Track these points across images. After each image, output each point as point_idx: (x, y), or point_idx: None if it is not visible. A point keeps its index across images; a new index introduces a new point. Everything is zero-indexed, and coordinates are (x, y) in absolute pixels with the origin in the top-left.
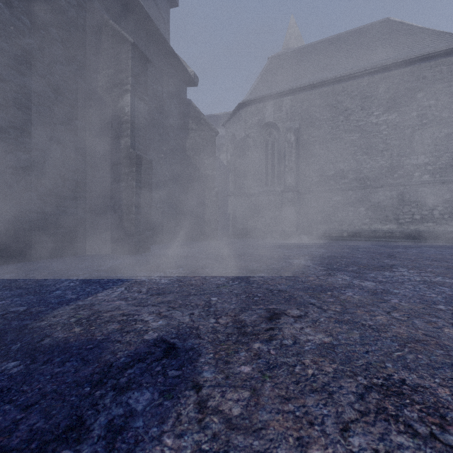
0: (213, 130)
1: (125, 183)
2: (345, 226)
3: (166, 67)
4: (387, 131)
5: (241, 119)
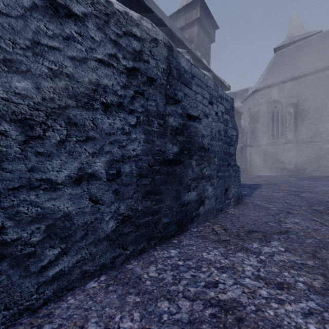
0: (239, 113)
1: None
2: None
3: None
4: None
5: (255, 99)
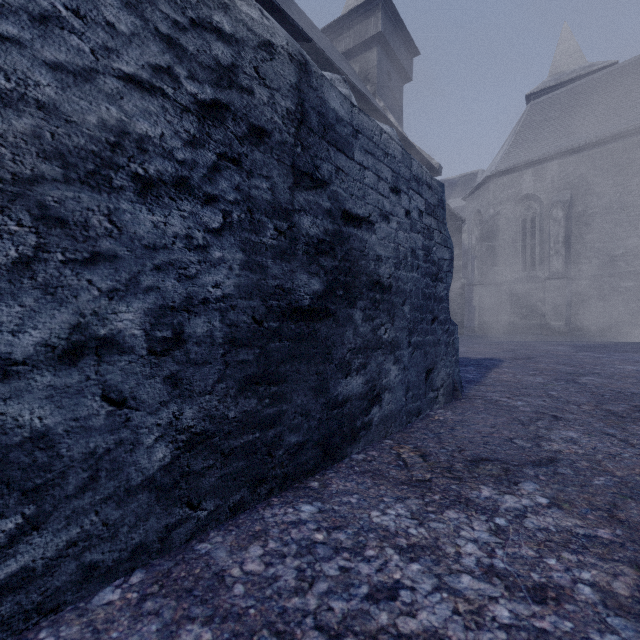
0: (459, 219)
1: None
2: None
3: None
4: None
5: (489, 193)
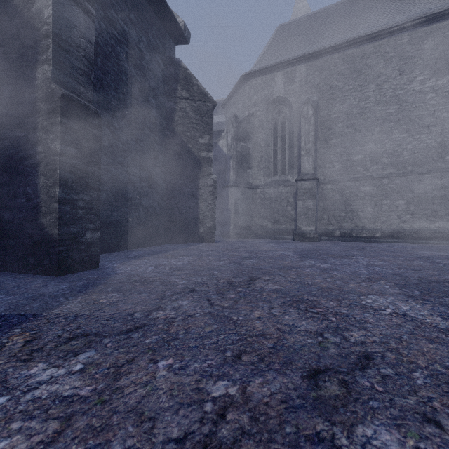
0: (209, 100)
1: (43, 146)
2: (378, 224)
3: (145, 8)
4: (436, 100)
5: (244, 95)
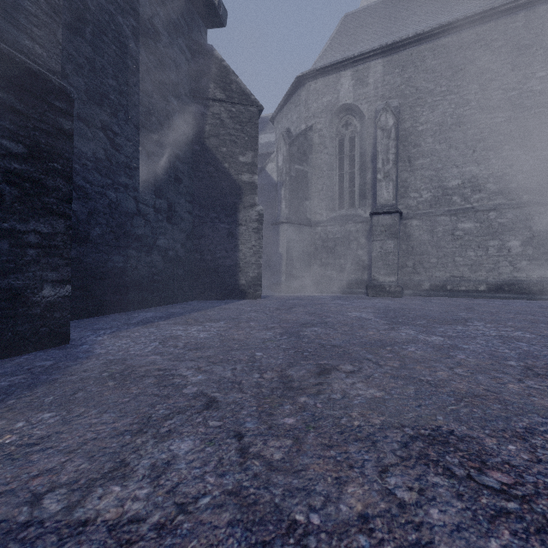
0: (253, 103)
1: None
2: (482, 274)
3: None
4: None
5: (300, 103)
